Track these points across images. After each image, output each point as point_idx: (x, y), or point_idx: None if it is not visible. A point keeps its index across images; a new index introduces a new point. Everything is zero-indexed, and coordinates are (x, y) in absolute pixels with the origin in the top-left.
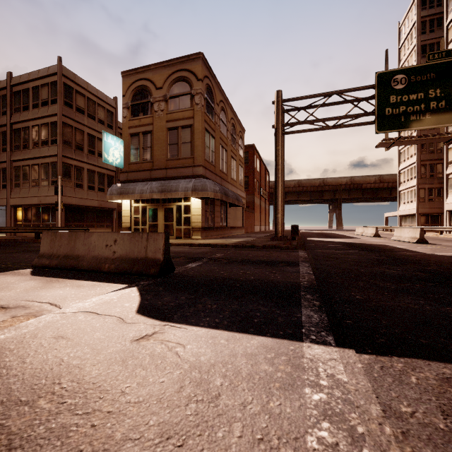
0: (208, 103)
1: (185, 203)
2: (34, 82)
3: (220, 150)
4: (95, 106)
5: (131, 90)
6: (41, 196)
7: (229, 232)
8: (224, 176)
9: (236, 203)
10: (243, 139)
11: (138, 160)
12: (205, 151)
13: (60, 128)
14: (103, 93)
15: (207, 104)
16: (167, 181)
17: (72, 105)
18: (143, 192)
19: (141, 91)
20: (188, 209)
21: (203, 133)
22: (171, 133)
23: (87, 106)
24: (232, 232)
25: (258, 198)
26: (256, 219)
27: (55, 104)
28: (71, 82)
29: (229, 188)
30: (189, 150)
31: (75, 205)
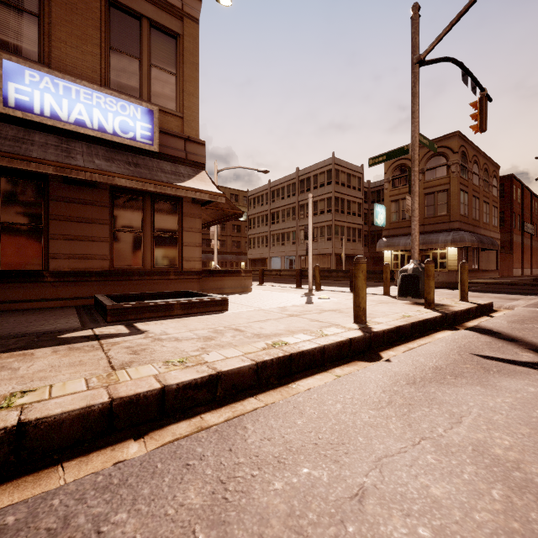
0: (462, 166)
1: (441, 250)
2: (314, 172)
3: (472, 201)
4: (350, 178)
5: (392, 169)
6: (320, 249)
7: (480, 274)
8: (476, 223)
9: (491, 247)
10: (497, 177)
11: (398, 220)
12: (459, 208)
13: (334, 201)
14: (355, 165)
15: (461, 168)
16: (426, 236)
17: (339, 182)
18: (406, 244)
19: (400, 168)
20: (444, 255)
21: (458, 194)
22: (427, 198)
23: (346, 180)
24: (483, 275)
25: (518, 235)
26: (516, 261)
27: (329, 185)
28: (338, 167)
29: (481, 232)
30: (445, 209)
31: (341, 254)
